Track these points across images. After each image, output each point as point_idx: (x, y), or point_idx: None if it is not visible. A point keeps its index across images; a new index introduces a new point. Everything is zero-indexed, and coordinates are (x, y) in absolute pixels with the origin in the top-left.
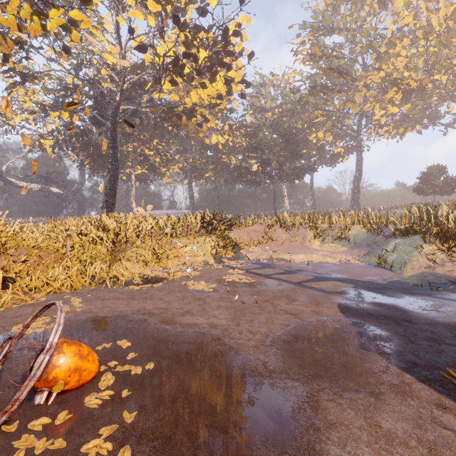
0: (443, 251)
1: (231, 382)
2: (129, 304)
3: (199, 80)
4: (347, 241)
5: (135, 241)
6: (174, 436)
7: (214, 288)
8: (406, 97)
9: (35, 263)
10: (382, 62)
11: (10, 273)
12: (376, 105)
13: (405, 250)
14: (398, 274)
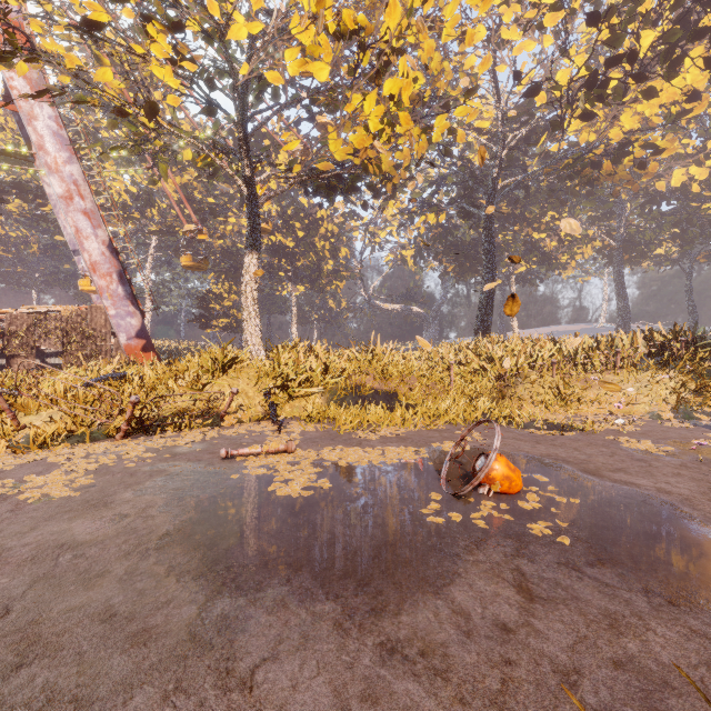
0: None
1: (687, 541)
2: (534, 447)
3: (640, 86)
4: None
5: (527, 374)
6: (610, 548)
7: (669, 452)
8: None
9: (425, 392)
10: None
11: (409, 400)
12: None
13: None
14: None
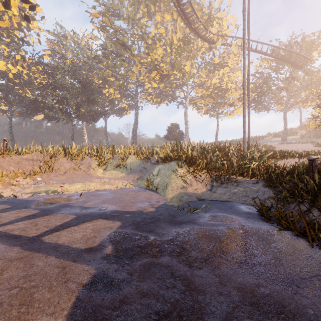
0: (190, 173)
1: None
2: None
3: None
4: (125, 168)
5: None
6: None
7: None
8: (161, 79)
9: None
10: (149, 50)
11: None
12: (146, 79)
13: (165, 173)
14: (162, 196)
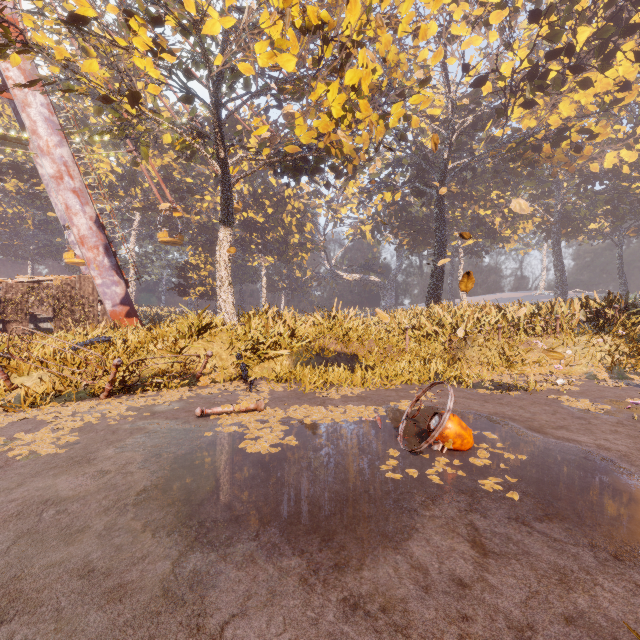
0: None
1: (627, 496)
2: (483, 406)
3: (577, 77)
4: None
5: (475, 338)
6: (557, 503)
7: (606, 411)
8: None
9: (382, 355)
10: None
11: (368, 362)
12: None
13: None
14: None
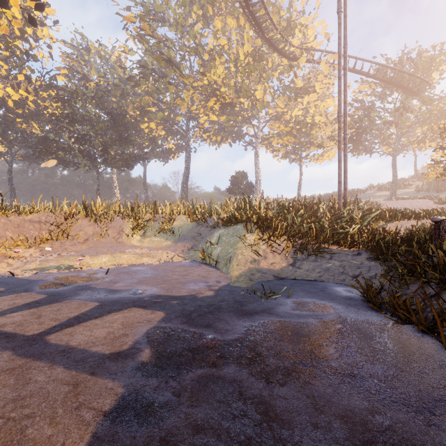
0: (264, 241)
1: None
2: None
3: None
4: (171, 233)
5: None
6: None
7: None
8: (223, 109)
9: None
10: (205, 69)
11: None
12: (201, 109)
13: (229, 241)
14: (225, 273)
